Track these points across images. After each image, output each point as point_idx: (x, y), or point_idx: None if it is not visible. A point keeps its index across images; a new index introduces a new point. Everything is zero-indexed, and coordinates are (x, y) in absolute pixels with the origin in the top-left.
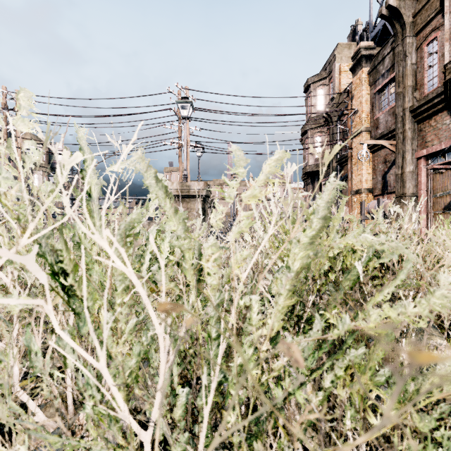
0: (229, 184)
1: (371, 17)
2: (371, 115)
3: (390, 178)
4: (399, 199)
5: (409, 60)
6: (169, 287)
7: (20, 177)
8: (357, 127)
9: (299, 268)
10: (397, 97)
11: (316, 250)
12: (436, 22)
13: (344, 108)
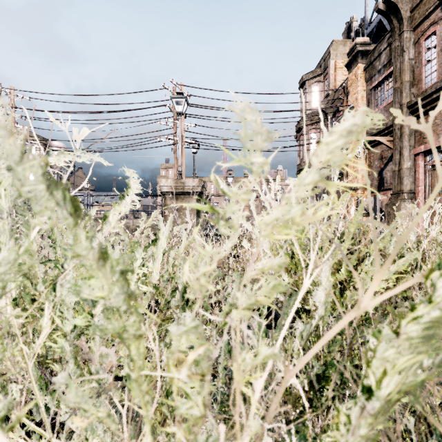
0: (227, 192)
1: (366, 13)
2: None
3: (387, 175)
4: (397, 196)
5: (407, 56)
6: (94, 419)
7: None
8: None
9: (393, 391)
10: (394, 93)
11: (441, 355)
12: (435, 17)
13: (339, 104)
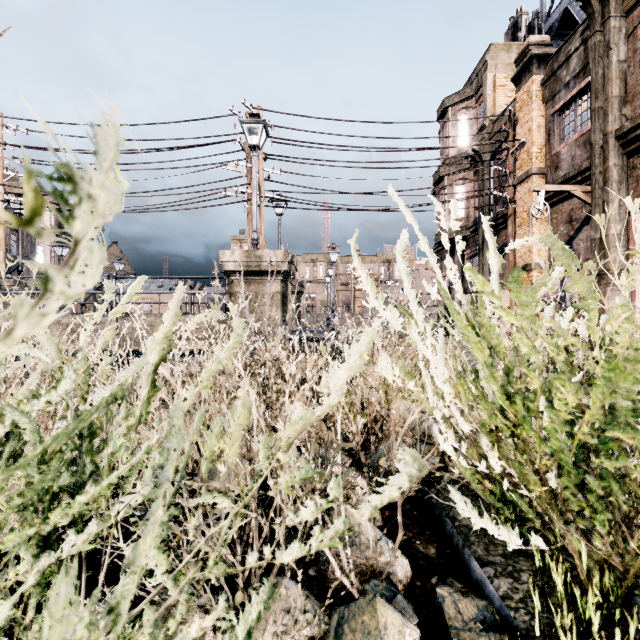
0: None
1: (543, 0)
2: (547, 149)
3: (579, 246)
4: (598, 279)
5: (615, 56)
6: None
7: (2, 246)
8: (524, 168)
9: None
10: (594, 116)
11: None
12: None
13: (503, 139)
